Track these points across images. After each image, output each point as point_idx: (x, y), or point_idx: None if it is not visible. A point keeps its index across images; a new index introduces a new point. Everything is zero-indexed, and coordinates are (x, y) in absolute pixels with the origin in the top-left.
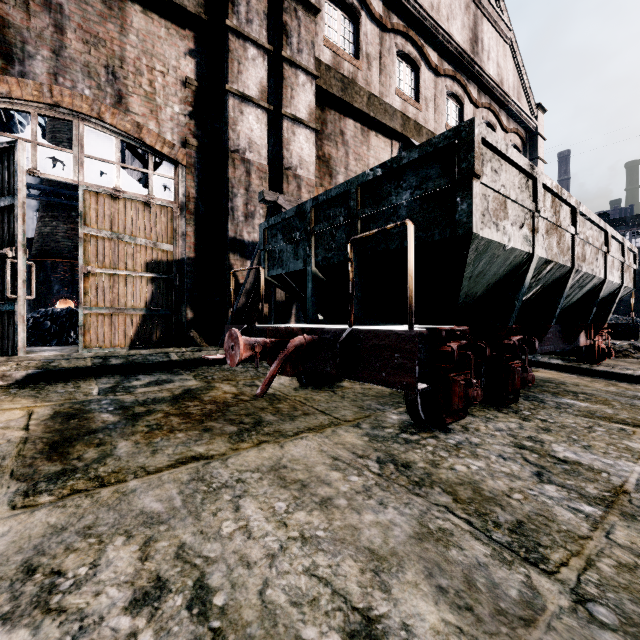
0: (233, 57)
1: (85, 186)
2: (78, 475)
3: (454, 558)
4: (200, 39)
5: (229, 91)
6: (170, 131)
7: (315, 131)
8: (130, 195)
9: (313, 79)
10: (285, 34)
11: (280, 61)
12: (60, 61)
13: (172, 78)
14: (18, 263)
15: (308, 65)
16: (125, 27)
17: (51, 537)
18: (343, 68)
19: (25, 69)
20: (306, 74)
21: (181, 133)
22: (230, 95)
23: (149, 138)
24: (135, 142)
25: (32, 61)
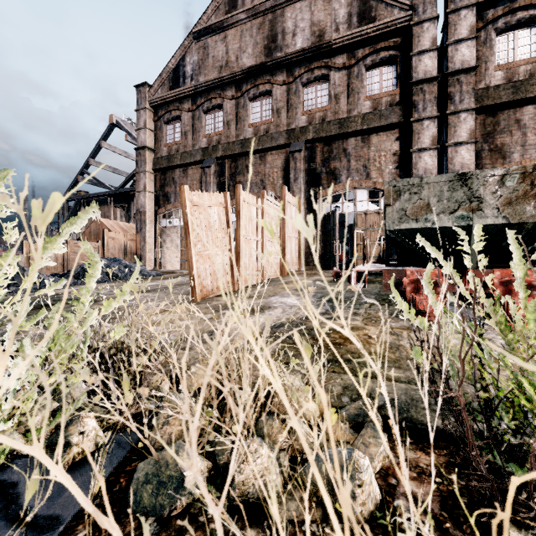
0: (415, 133)
1: (356, 213)
2: (335, 282)
3: (370, 290)
4: (402, 129)
5: (412, 151)
6: (387, 179)
7: (475, 142)
8: (372, 211)
9: (473, 111)
10: (449, 99)
11: (446, 115)
12: (349, 172)
13: (388, 155)
14: (336, 244)
15: (469, 105)
16: (369, 146)
17: (330, 284)
18: (518, 73)
19: (340, 180)
20: (467, 111)
21: (392, 177)
22: (413, 152)
23: (378, 186)
24: (373, 189)
25: (341, 177)
